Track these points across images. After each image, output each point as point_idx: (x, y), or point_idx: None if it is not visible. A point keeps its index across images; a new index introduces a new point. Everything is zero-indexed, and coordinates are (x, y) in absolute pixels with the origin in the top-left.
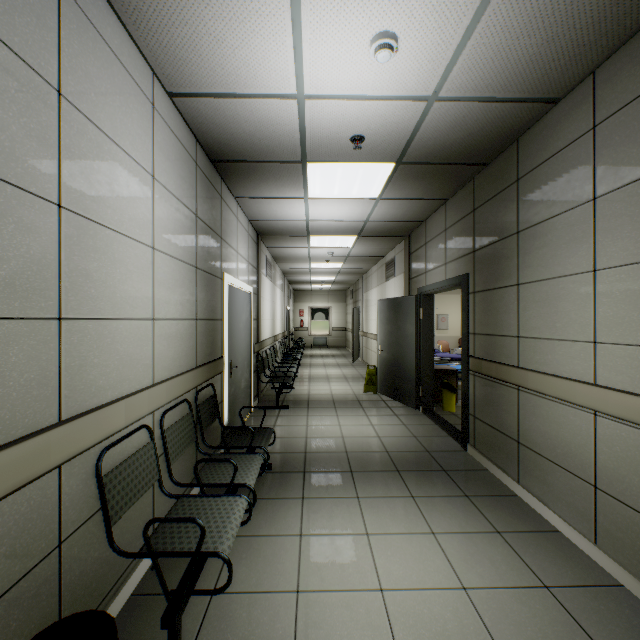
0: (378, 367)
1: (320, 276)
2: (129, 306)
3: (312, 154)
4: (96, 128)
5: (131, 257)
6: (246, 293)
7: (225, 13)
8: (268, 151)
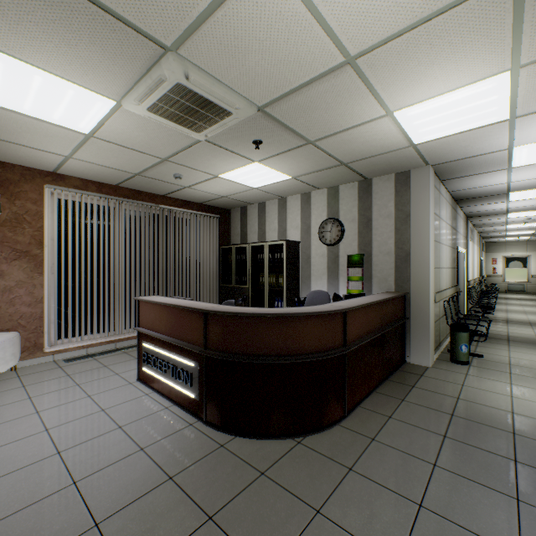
0: None
1: (516, 232)
2: (443, 264)
3: (513, 191)
4: (441, 219)
5: (444, 250)
6: (462, 253)
7: (481, 179)
8: (487, 194)
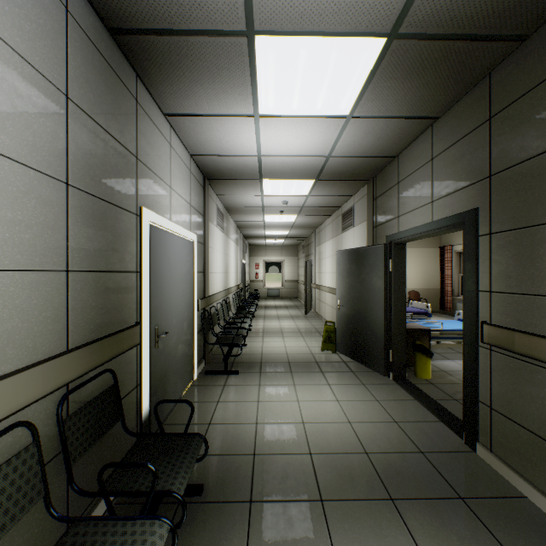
0: (337, 324)
1: (274, 230)
2: None
3: (262, 11)
4: None
5: None
6: (186, 240)
7: None
8: (191, 2)
